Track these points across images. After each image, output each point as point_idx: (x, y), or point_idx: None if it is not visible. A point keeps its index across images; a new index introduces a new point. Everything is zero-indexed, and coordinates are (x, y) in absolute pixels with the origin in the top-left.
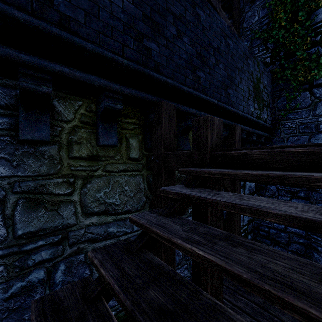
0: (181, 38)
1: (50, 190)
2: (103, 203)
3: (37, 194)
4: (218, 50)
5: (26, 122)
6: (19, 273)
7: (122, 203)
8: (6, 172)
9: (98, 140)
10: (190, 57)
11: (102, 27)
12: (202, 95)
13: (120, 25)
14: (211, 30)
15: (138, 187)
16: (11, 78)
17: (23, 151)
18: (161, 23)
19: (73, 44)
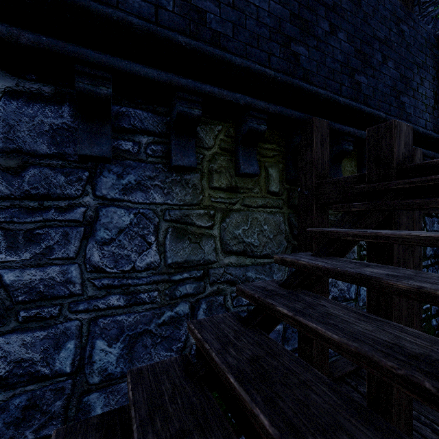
0: (336, 35)
1: (193, 222)
2: (241, 242)
3: (183, 224)
4: (385, 42)
5: (177, 148)
6: (169, 302)
7: (260, 244)
8: (159, 199)
9: (238, 169)
10: (347, 58)
11: (249, 37)
12: (364, 107)
13: (266, 32)
14: (376, 16)
15: (278, 228)
16: (163, 105)
17: (172, 179)
18: (310, 20)
19: (224, 60)
